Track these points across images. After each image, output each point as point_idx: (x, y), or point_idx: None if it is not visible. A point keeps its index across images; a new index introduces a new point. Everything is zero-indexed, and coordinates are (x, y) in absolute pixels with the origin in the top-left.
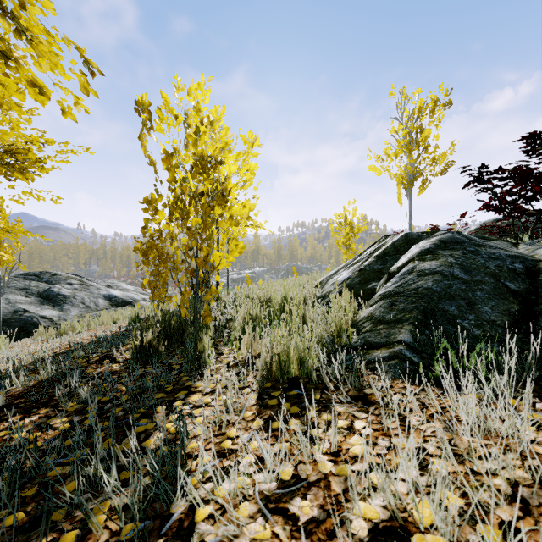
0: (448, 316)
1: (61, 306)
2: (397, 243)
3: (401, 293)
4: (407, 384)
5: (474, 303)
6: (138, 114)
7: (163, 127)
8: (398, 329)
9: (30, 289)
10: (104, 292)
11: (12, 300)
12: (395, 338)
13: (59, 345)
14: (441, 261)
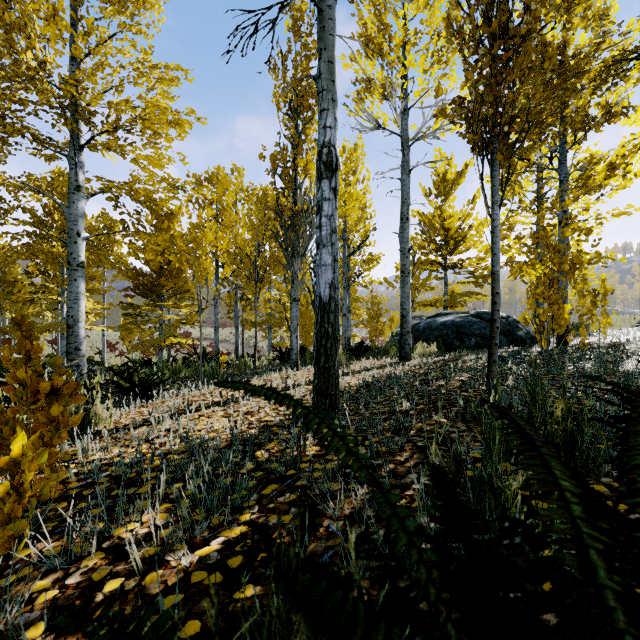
0: None
1: None
2: None
3: None
4: None
5: None
6: None
7: None
8: None
9: None
10: None
11: None
12: None
13: None
14: None
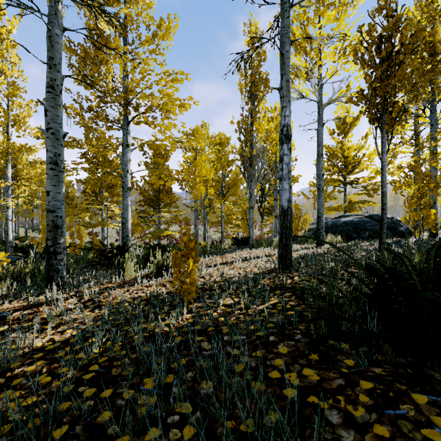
0: None
1: None
2: None
3: None
4: None
5: None
6: None
7: None
8: None
9: None
10: None
11: None
12: None
13: None
14: None
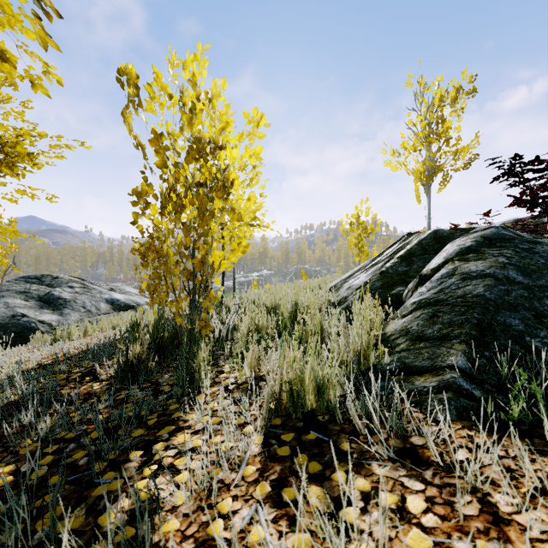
0: (512, 332)
1: (61, 311)
2: (425, 241)
3: (444, 301)
4: (471, 430)
5: (544, 315)
6: (120, 85)
7: (154, 107)
8: (446, 348)
9: (30, 292)
10: (106, 296)
11: (11, 304)
12: (444, 361)
13: (48, 355)
14: (490, 261)
